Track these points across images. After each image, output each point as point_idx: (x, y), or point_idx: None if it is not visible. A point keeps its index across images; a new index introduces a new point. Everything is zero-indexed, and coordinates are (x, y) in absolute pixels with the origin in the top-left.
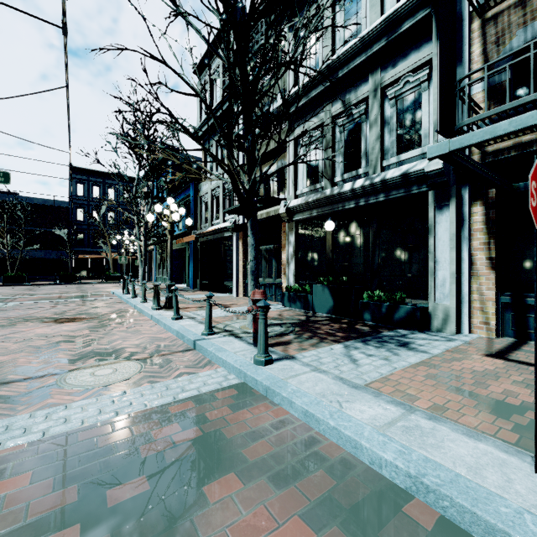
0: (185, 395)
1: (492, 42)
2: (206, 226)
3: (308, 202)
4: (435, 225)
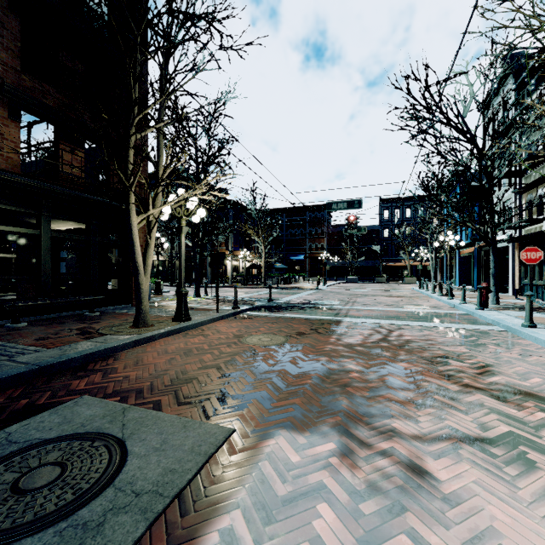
0: (443, 312)
1: None
2: None
3: None
4: None
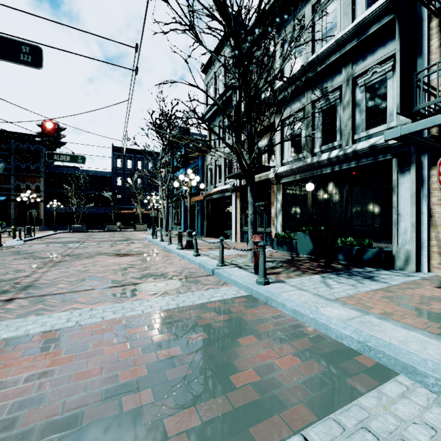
0: (214, 299)
1: None
2: (211, 188)
3: (292, 169)
4: (398, 185)
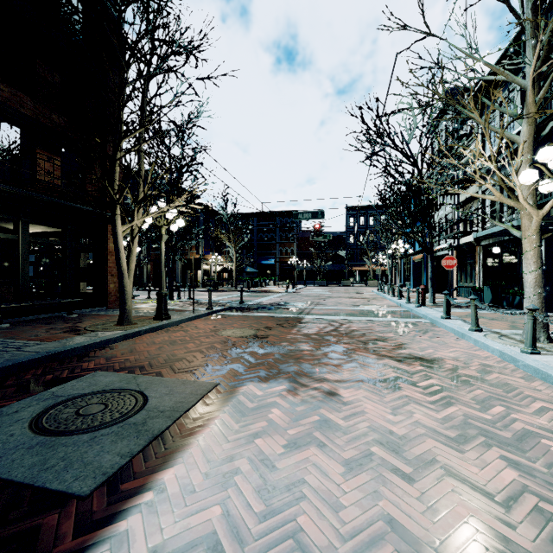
0: (390, 310)
1: None
2: (436, 245)
3: None
4: None
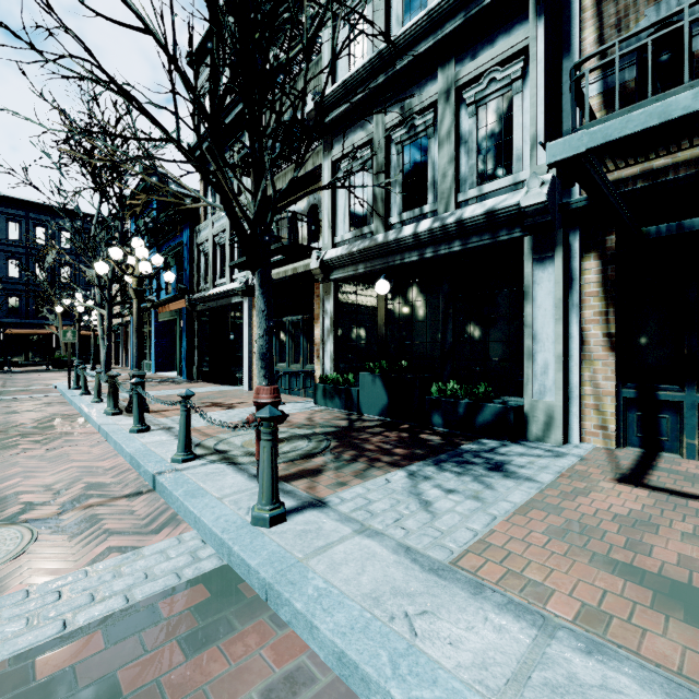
0: (91, 614)
1: (611, 25)
2: (207, 289)
3: (351, 253)
4: (534, 286)
